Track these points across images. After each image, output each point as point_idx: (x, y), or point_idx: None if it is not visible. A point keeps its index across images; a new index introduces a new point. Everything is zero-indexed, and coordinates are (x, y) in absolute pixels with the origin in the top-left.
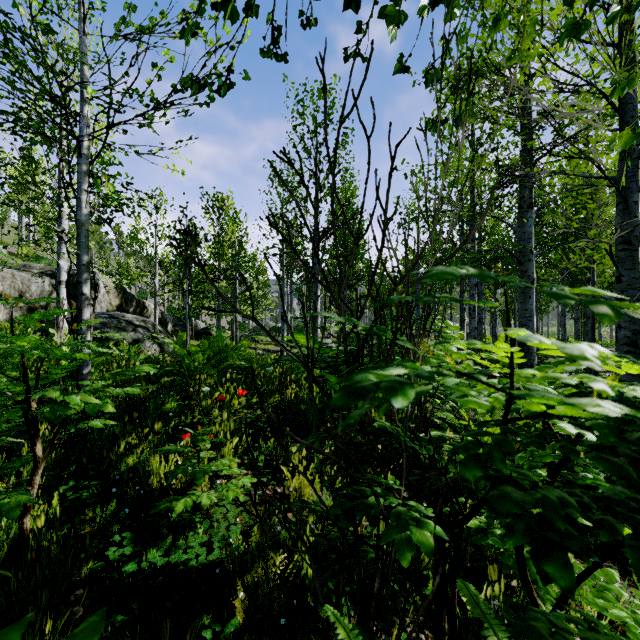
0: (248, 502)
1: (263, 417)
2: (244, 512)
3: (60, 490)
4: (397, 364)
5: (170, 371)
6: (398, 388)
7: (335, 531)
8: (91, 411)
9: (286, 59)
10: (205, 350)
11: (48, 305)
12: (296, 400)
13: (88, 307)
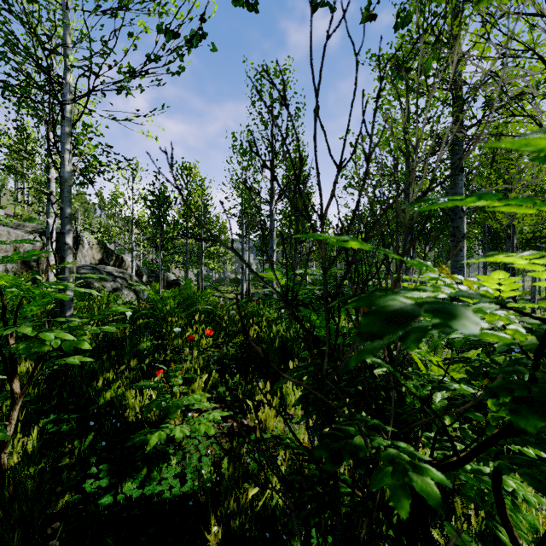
0: (217, 434)
1: (228, 355)
2: (214, 444)
3: (39, 424)
4: (413, 288)
5: (145, 315)
6: (453, 309)
7: (310, 468)
8: (67, 348)
9: (257, 9)
10: (176, 296)
11: (39, 259)
12: (257, 340)
13: (71, 256)
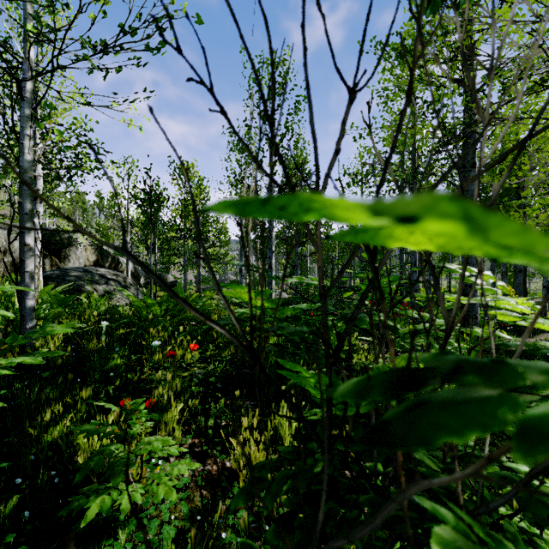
0: (191, 483)
1: (216, 372)
2: (183, 503)
3: None
4: None
5: (129, 322)
6: None
7: None
8: None
9: None
10: (163, 302)
11: None
12: None
13: (32, 258)
